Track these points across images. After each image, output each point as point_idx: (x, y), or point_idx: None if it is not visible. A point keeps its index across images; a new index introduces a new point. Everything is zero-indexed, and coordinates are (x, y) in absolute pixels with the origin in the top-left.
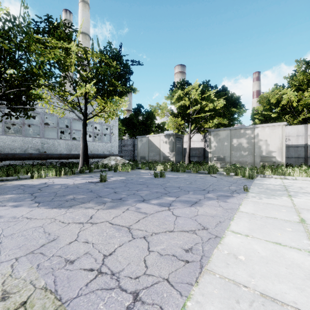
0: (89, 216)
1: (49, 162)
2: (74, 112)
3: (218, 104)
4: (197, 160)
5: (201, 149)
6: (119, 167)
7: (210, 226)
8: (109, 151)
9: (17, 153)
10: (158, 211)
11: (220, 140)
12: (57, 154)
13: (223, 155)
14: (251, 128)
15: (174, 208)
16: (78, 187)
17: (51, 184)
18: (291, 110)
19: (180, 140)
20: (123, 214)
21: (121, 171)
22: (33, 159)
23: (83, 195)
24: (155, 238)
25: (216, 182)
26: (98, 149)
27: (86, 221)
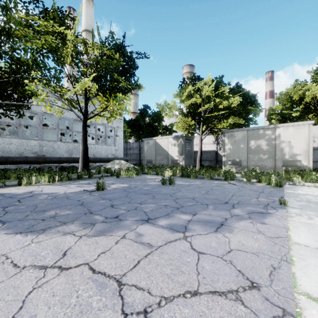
0: (63, 252)
1: (48, 166)
2: (73, 110)
3: (233, 102)
4: (208, 164)
5: (213, 152)
6: (122, 172)
7: (262, 281)
8: (114, 154)
9: (11, 157)
10: (169, 241)
11: (235, 142)
12: (56, 158)
13: (239, 159)
14: (271, 128)
15: (192, 234)
16: (68, 197)
17: (37, 194)
18: (316, 108)
19: (190, 143)
20: (116, 247)
21: (124, 176)
22: (29, 163)
23: (69, 210)
24: (166, 314)
25: (238, 192)
26: (102, 152)
27: (53, 262)
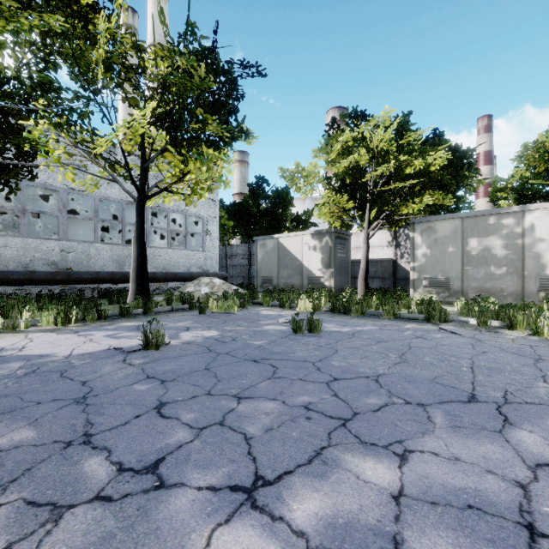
0: None
1: (77, 288)
2: (119, 181)
3: (433, 162)
4: (379, 284)
5: (388, 262)
6: (211, 303)
7: None
8: (201, 267)
9: (1, 271)
10: None
11: (436, 241)
12: (91, 273)
13: (445, 275)
14: (514, 212)
15: None
16: (64, 371)
17: (4, 358)
18: None
19: (345, 244)
20: None
21: (215, 311)
22: (38, 284)
23: (32, 426)
24: None
25: (480, 357)
26: (179, 263)
27: None
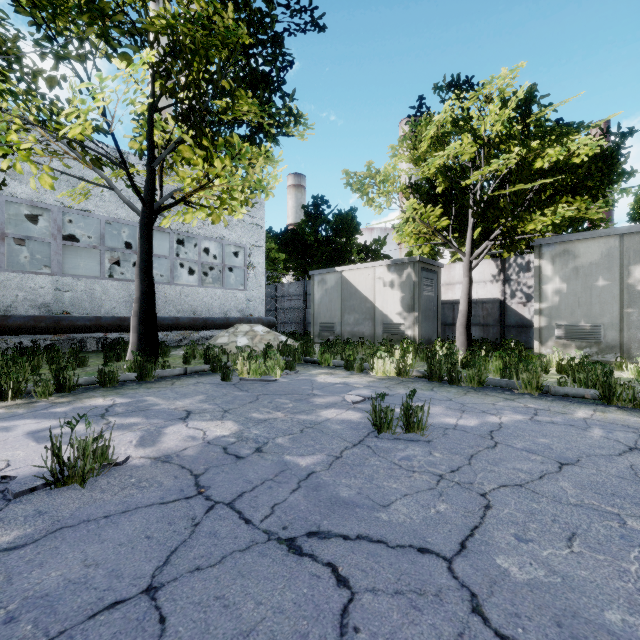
0: None
1: (76, 338)
2: (116, 188)
3: (575, 151)
4: (479, 334)
5: (493, 304)
6: (241, 364)
7: None
8: (242, 310)
9: None
10: None
11: (577, 271)
12: (89, 319)
13: (591, 322)
14: None
15: None
16: None
17: None
18: None
19: (433, 279)
20: None
21: (247, 376)
22: (13, 333)
23: None
24: None
25: None
26: (213, 305)
27: None
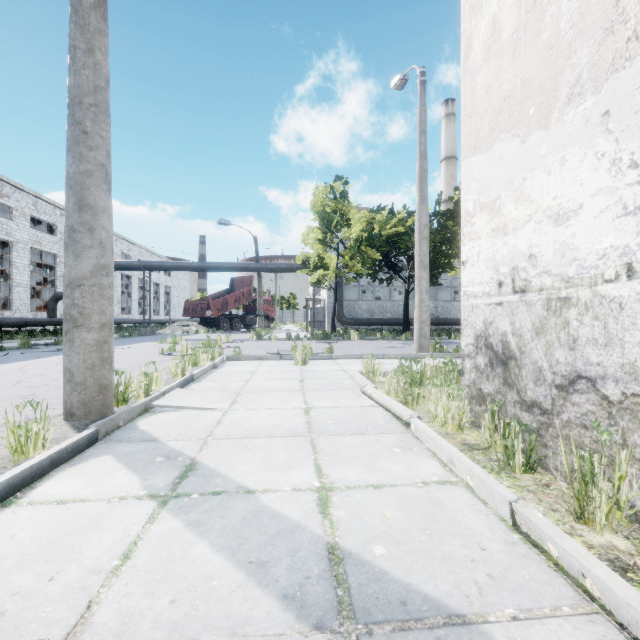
0: None
1: (442, 328)
2: None
3: None
4: None
5: None
6: None
7: None
8: None
9: None
10: None
11: None
12: (454, 319)
13: None
14: None
15: None
16: None
17: None
18: None
19: None
20: None
21: None
22: (432, 324)
23: None
24: None
25: None
26: None
27: None
